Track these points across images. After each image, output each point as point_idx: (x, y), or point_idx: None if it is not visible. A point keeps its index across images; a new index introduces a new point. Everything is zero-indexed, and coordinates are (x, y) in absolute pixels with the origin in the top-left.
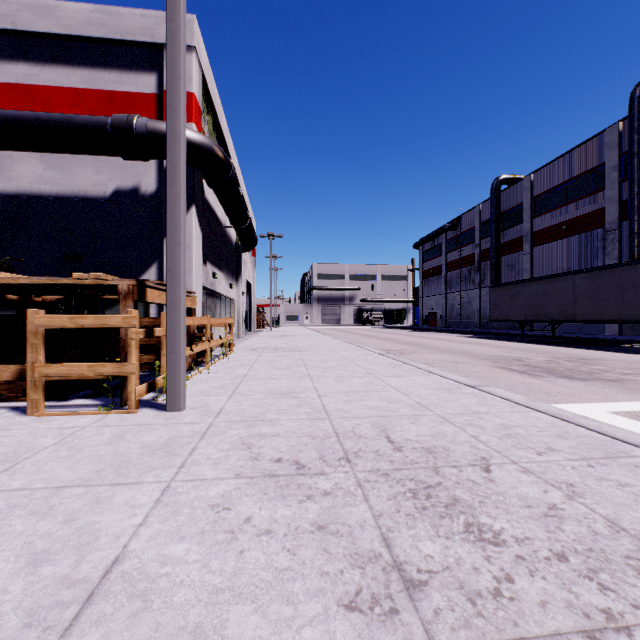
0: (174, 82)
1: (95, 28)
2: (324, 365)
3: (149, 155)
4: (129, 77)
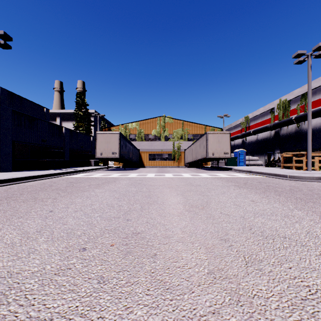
0: (308, 125)
1: None
2: None
3: None
4: None
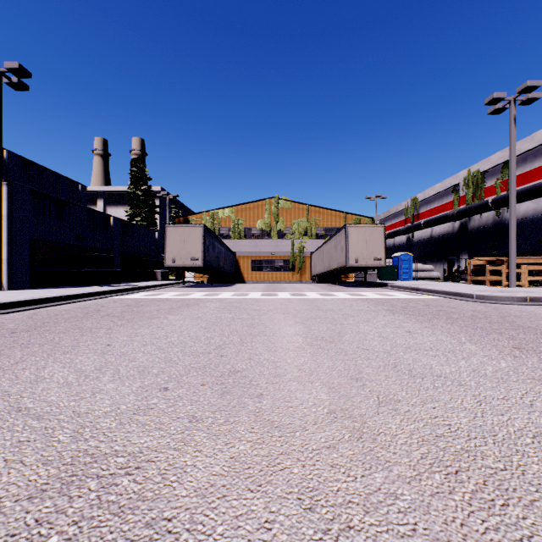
0: (510, 213)
1: None
2: None
3: None
4: None
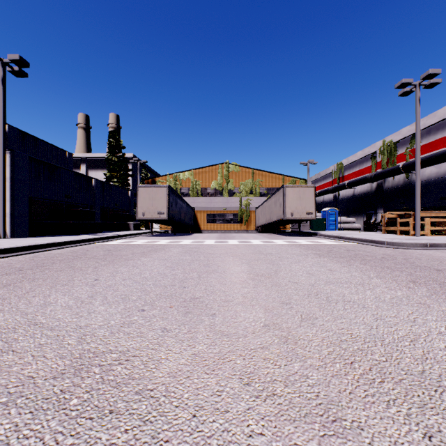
0: (416, 176)
1: None
2: None
3: None
4: None
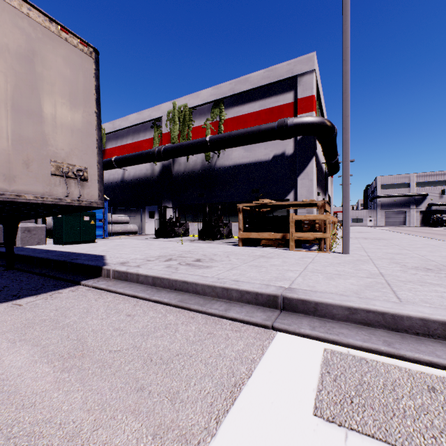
0: (345, 118)
1: (265, 80)
2: (412, 246)
3: (293, 136)
4: (280, 98)
